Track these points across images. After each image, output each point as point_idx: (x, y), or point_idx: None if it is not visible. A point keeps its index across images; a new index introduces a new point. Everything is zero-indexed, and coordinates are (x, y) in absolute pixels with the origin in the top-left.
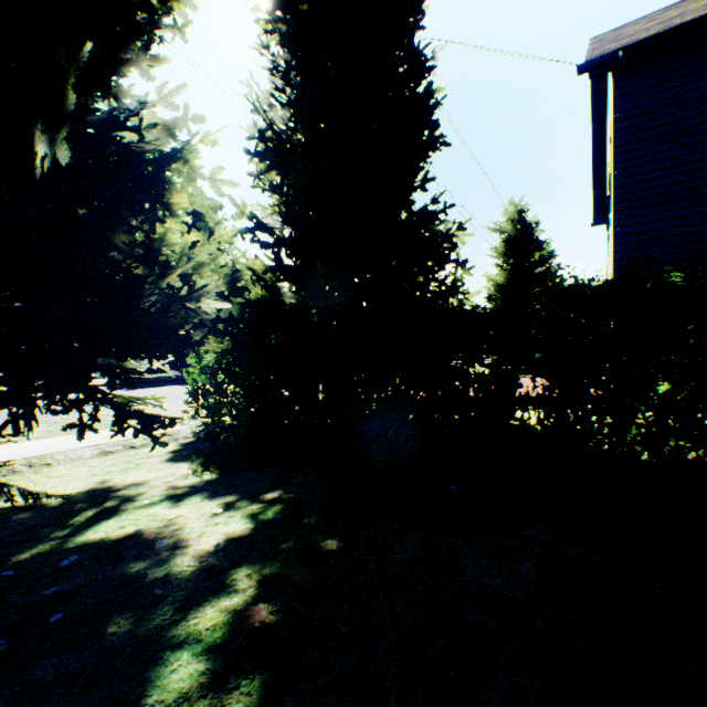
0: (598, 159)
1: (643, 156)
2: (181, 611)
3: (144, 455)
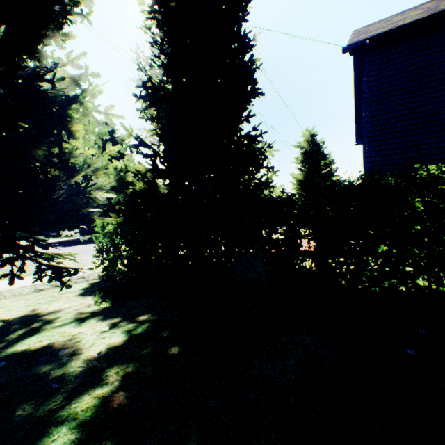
0: (357, 105)
1: (381, 104)
2: (68, 398)
3: (64, 291)
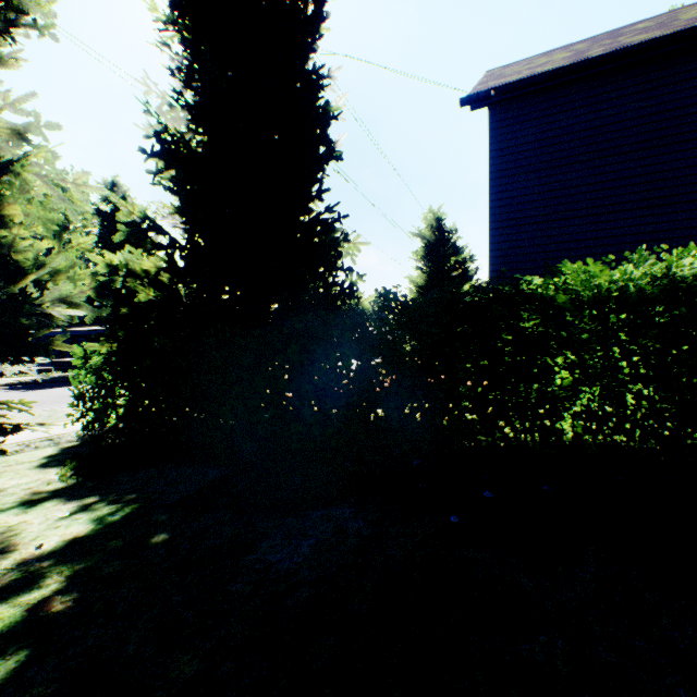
0: None
1: (511, 183)
2: None
3: (13, 462)
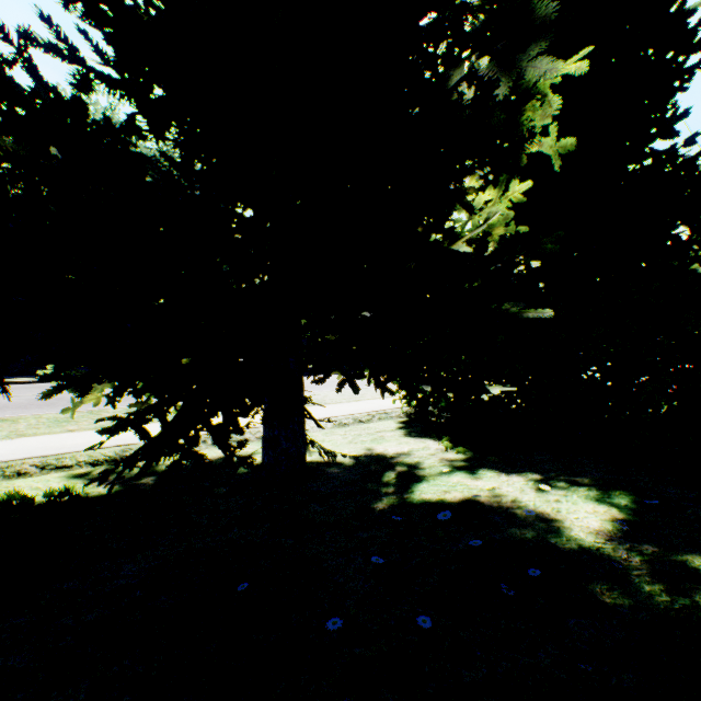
0: None
1: None
2: (677, 595)
3: (377, 429)
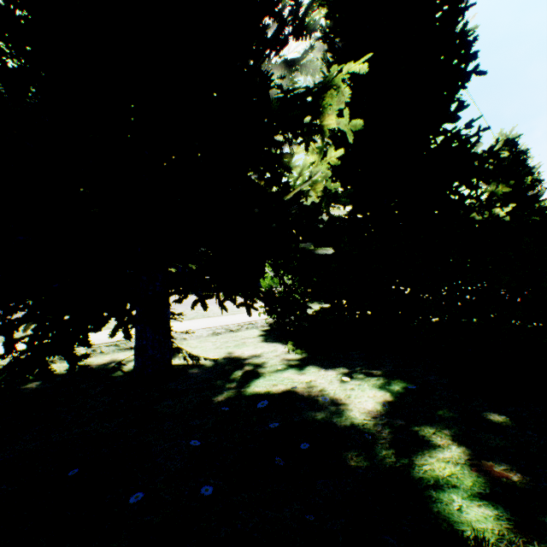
0: None
1: None
2: (402, 457)
3: (242, 337)
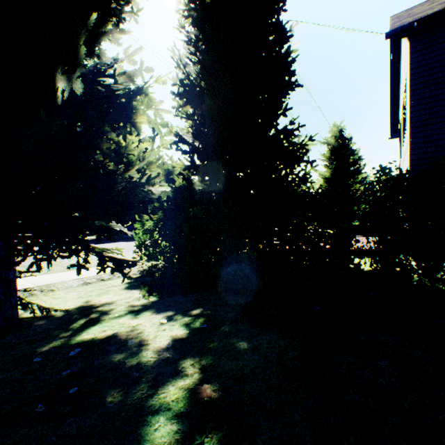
0: (393, 95)
1: (430, 91)
2: (153, 388)
3: (110, 285)
